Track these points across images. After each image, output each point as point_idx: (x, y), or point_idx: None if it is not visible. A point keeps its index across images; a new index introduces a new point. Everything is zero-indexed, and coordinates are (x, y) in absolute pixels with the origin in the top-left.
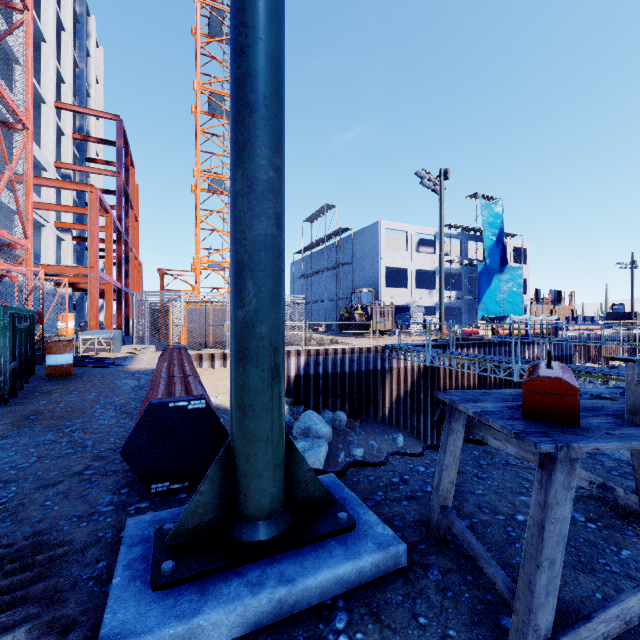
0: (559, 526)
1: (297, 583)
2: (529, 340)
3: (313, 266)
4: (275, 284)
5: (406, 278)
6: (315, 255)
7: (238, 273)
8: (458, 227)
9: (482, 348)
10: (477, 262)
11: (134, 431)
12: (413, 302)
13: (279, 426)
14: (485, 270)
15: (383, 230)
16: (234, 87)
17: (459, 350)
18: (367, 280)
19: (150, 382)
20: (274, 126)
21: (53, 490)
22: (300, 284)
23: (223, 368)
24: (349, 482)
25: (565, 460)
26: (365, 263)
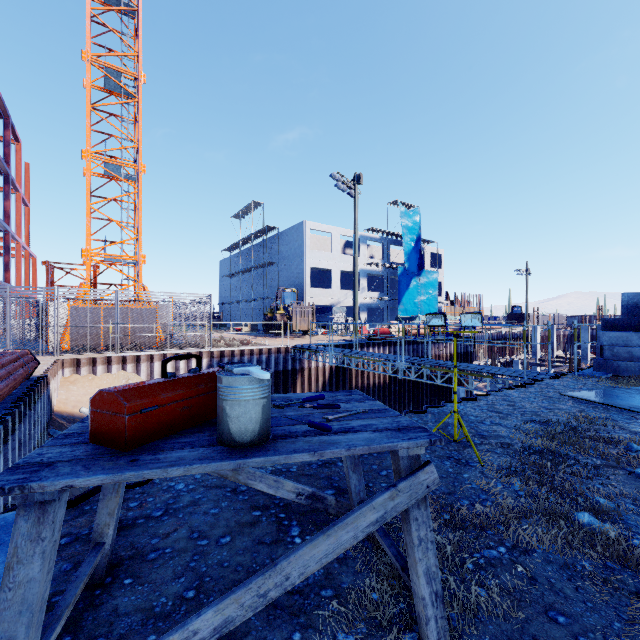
0: (22, 591)
1: None
2: (410, 339)
3: (242, 264)
4: None
5: (331, 279)
6: (244, 253)
7: None
8: (380, 231)
9: (392, 347)
10: (397, 265)
11: None
12: (338, 302)
13: None
14: (404, 273)
15: (308, 230)
16: None
17: (370, 349)
18: (293, 280)
19: None
20: None
21: None
22: (229, 283)
23: (107, 374)
24: (75, 512)
25: (32, 504)
26: (291, 263)
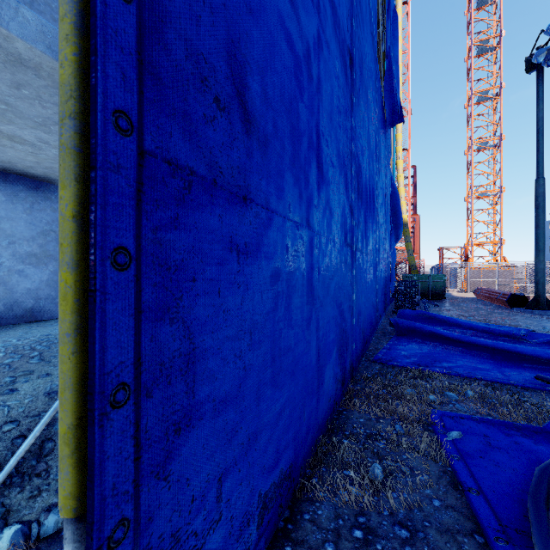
0: None
1: (547, 311)
2: None
3: None
4: (543, 274)
5: None
6: None
7: (536, 273)
8: None
9: None
10: None
11: (508, 298)
12: None
13: (544, 294)
14: None
15: None
16: (535, 247)
17: None
18: None
19: (490, 296)
20: (543, 252)
21: (490, 307)
22: None
23: None
24: None
25: None
26: None
